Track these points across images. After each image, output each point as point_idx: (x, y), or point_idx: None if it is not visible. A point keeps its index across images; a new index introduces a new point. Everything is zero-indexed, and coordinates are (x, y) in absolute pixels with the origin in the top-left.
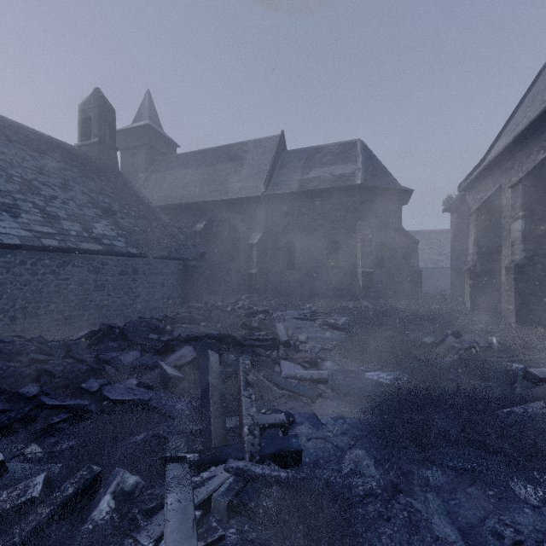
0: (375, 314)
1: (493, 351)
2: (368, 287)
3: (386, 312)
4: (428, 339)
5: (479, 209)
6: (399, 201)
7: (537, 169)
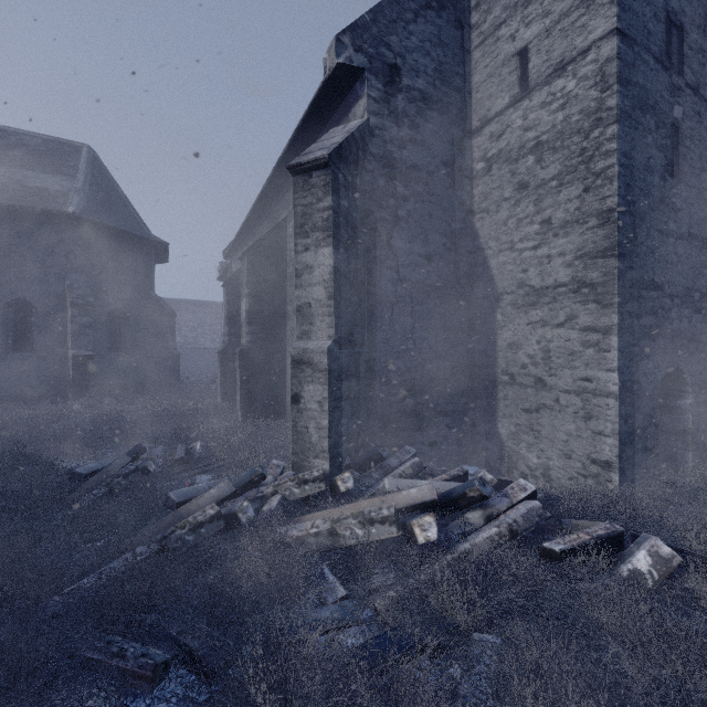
0: (69, 426)
1: (193, 460)
2: (86, 380)
3: (102, 419)
4: (96, 465)
5: (231, 281)
6: (149, 255)
7: (260, 244)
